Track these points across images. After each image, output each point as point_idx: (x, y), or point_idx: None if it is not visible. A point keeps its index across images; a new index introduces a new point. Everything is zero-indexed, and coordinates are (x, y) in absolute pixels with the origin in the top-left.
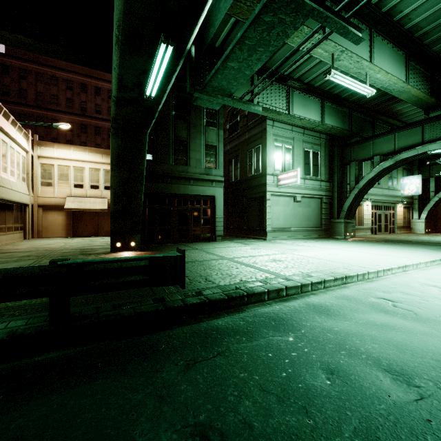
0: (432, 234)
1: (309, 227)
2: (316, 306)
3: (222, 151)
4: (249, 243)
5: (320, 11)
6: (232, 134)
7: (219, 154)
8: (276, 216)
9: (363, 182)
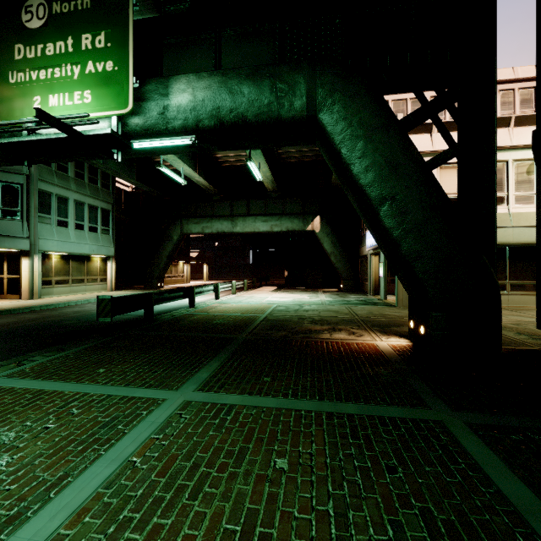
0: None
1: None
2: None
3: None
4: None
5: None
6: None
7: None
8: None
9: None
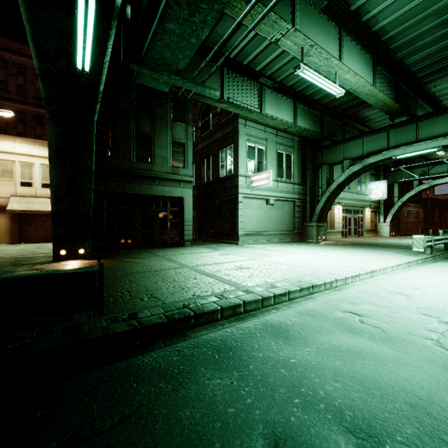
0: (396, 237)
1: (282, 231)
2: (275, 326)
3: (191, 150)
4: (219, 248)
5: None
6: (204, 132)
7: (188, 152)
8: (249, 219)
9: (334, 185)
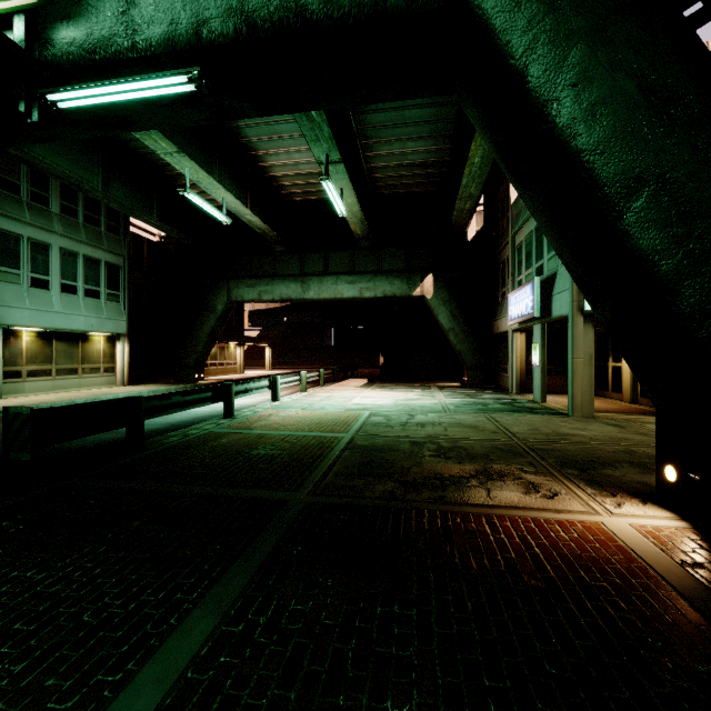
0: None
1: None
2: None
3: None
4: None
5: None
6: None
7: None
8: None
9: None
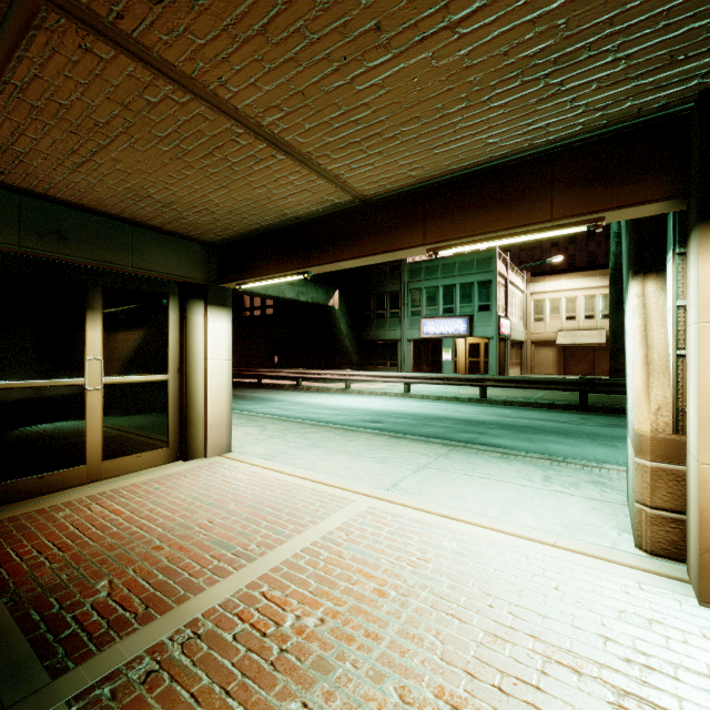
0: None
1: None
2: None
3: None
4: None
5: None
6: None
7: None
8: None
9: None
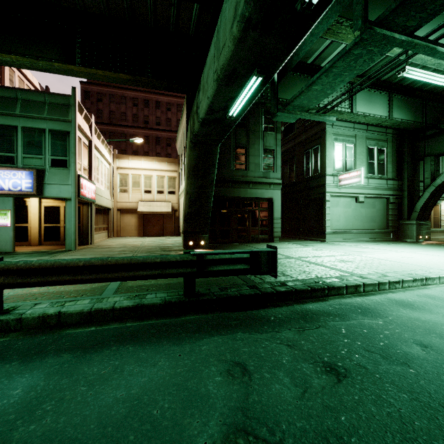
0: None
1: (373, 229)
2: (398, 301)
3: (279, 155)
4: (309, 244)
5: (409, 42)
6: (287, 135)
7: (277, 157)
8: (336, 217)
9: (441, 179)
